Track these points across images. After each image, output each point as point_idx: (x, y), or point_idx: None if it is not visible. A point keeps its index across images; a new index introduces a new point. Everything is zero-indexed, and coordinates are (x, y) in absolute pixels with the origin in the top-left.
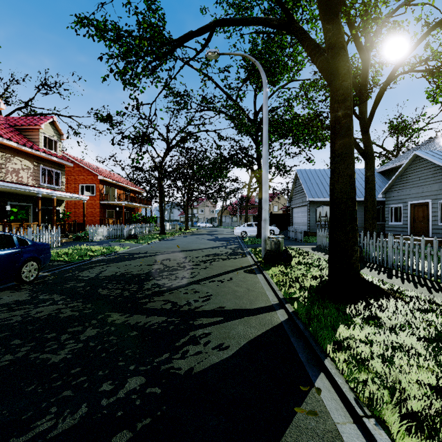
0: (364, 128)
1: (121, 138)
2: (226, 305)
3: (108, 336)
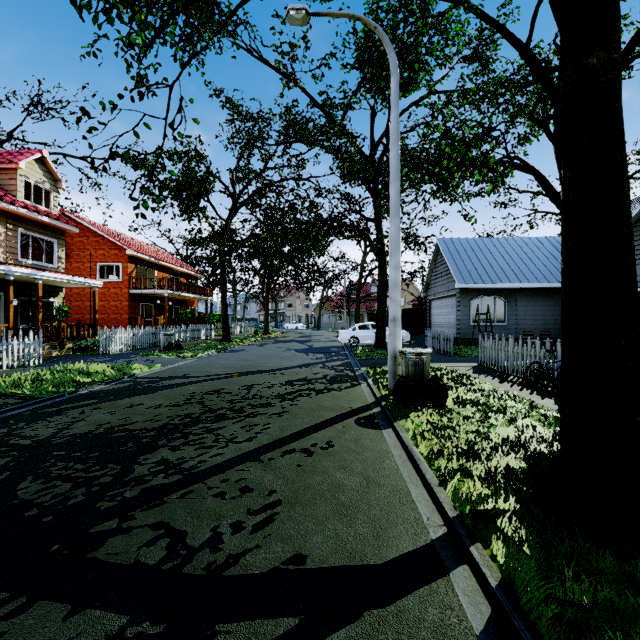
0: None
1: (110, 155)
2: (311, 548)
3: None
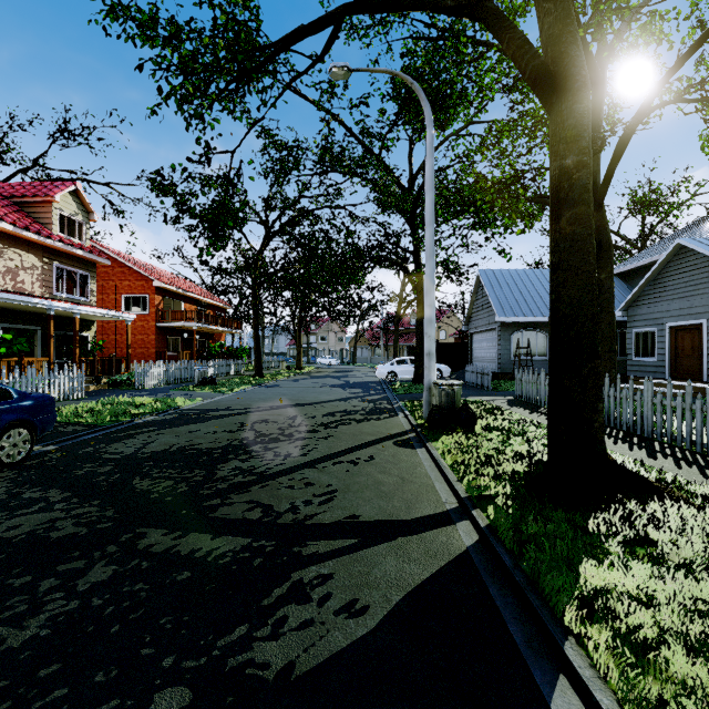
0: (595, 199)
1: (180, 211)
2: (362, 512)
3: (133, 583)
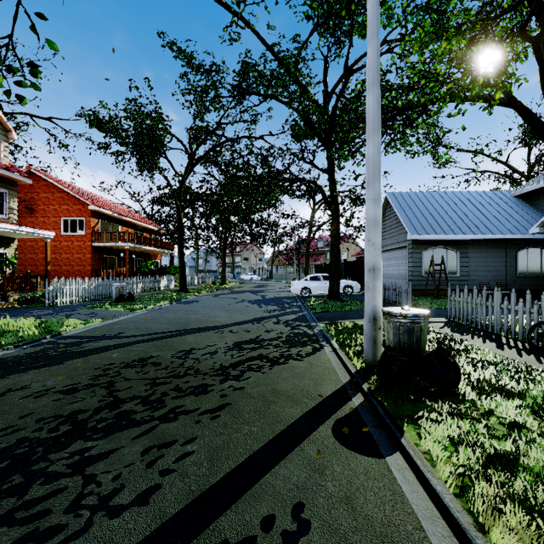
0: None
1: None
2: None
3: None
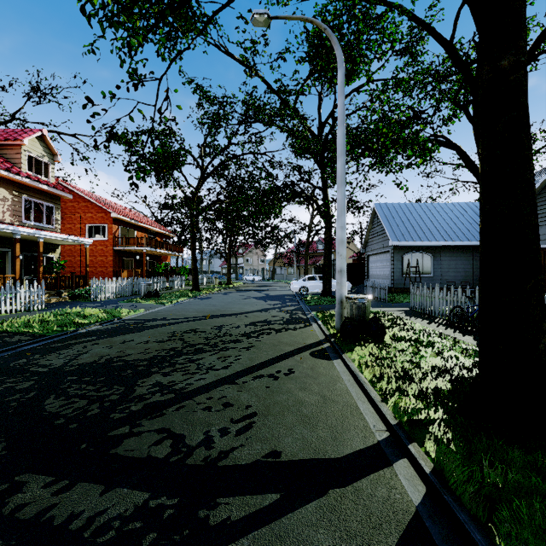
0: None
1: (110, 136)
2: (284, 446)
3: None
